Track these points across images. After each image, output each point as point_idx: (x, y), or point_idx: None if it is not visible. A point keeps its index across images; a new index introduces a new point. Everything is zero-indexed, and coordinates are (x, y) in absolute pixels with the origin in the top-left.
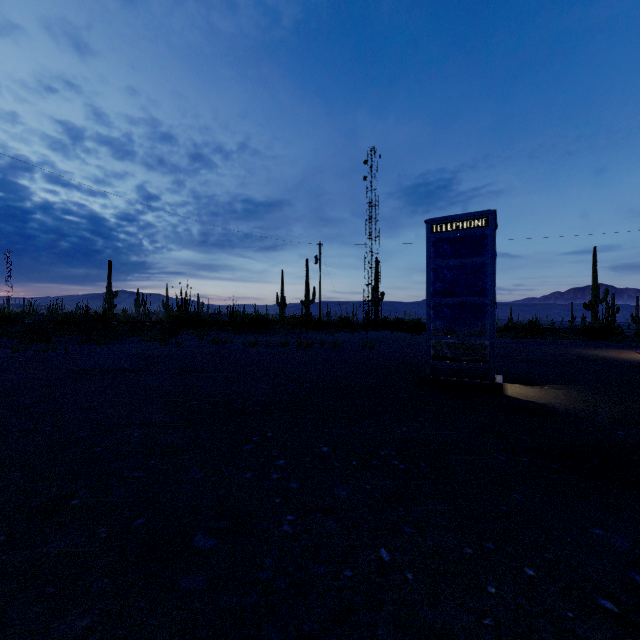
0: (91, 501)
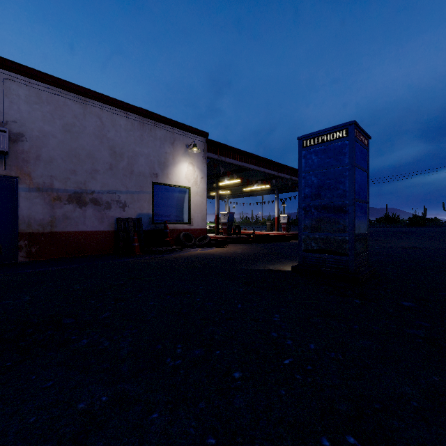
0: (442, 253)
